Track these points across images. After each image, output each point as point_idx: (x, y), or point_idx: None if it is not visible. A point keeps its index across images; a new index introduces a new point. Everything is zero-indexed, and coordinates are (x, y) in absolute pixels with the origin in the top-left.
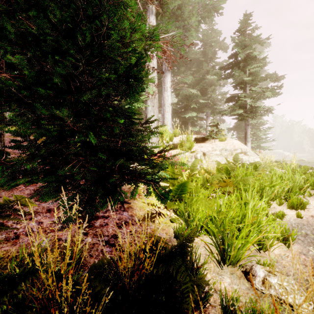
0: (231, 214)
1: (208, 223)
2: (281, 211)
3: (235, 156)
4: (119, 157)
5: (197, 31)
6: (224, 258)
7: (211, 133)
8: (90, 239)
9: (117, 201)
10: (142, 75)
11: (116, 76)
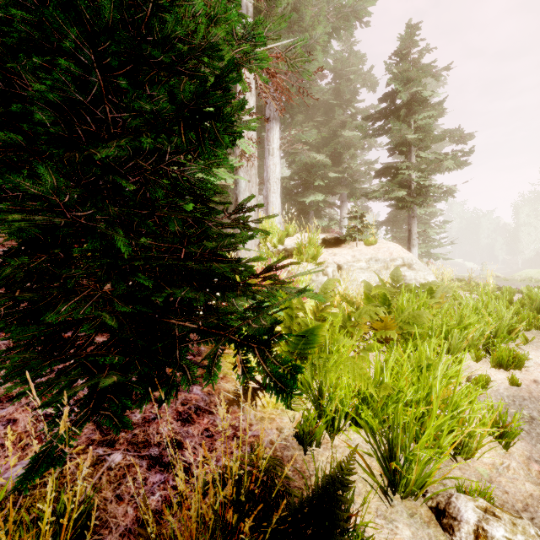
0: (402, 387)
1: (358, 407)
2: (484, 375)
3: (394, 272)
4: (184, 280)
5: (325, 52)
6: (395, 481)
7: (351, 230)
8: (118, 457)
9: (173, 388)
10: (231, 110)
11: (174, 108)
